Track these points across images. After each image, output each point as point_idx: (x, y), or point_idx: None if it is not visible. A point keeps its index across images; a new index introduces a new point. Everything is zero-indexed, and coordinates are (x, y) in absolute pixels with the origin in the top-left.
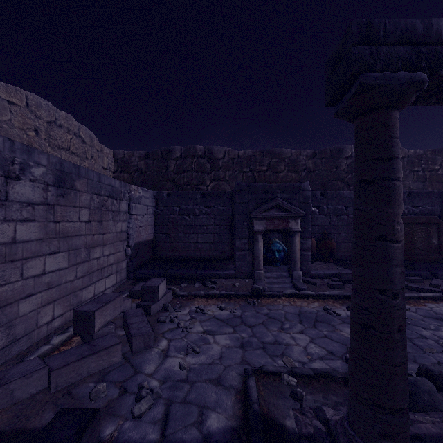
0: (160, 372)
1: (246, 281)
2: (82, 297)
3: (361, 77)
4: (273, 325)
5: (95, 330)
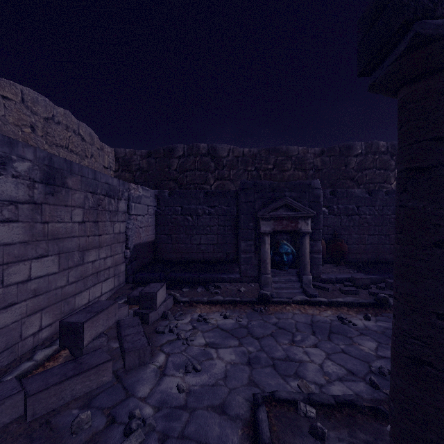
0: (155, 395)
1: (252, 285)
2: (75, 304)
3: (417, 25)
4: (282, 337)
5: (84, 344)
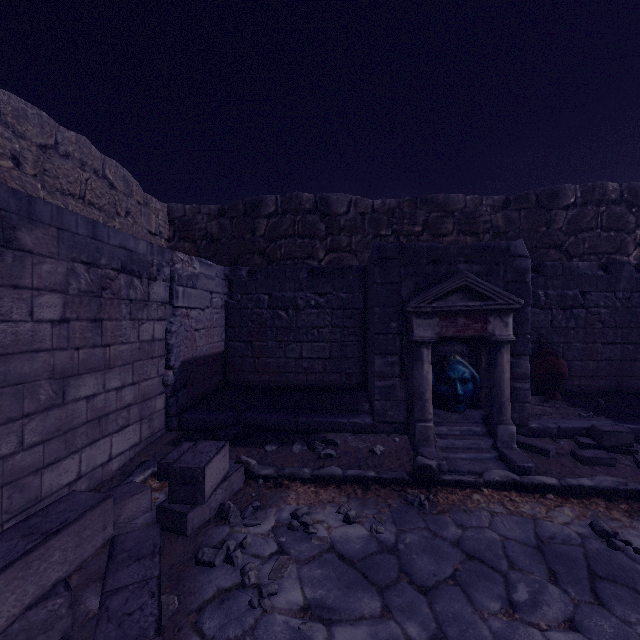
0: None
1: (397, 440)
2: (42, 488)
3: None
4: (483, 588)
5: None
